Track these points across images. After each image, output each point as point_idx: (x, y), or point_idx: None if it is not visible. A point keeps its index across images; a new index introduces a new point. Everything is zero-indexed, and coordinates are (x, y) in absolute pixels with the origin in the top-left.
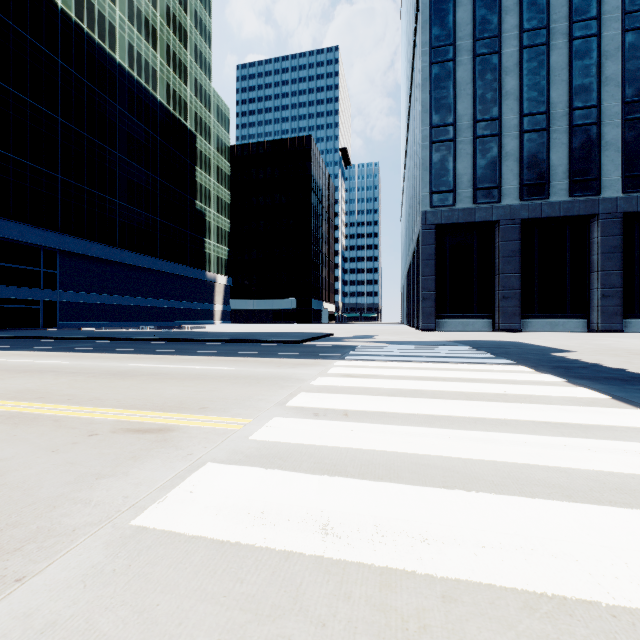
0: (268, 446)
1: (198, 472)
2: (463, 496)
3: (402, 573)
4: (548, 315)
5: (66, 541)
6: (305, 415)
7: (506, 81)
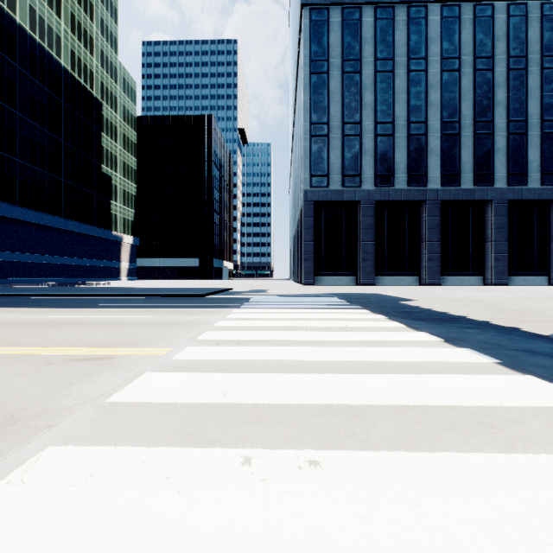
0: (186, 362)
1: (141, 377)
2: (301, 376)
3: (263, 405)
4: (394, 273)
5: (67, 411)
6: (210, 344)
7: (365, 95)
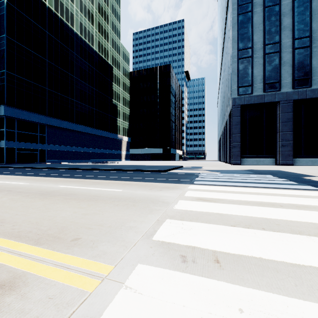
0: None
1: None
2: None
3: None
4: (310, 156)
5: None
6: (172, 259)
7: (284, 20)
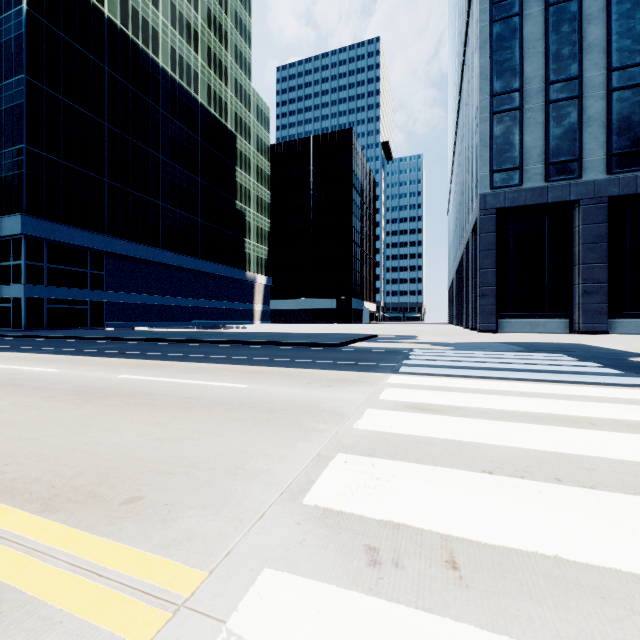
0: None
1: None
2: None
3: None
4: None
5: None
6: (345, 558)
7: (588, 31)
